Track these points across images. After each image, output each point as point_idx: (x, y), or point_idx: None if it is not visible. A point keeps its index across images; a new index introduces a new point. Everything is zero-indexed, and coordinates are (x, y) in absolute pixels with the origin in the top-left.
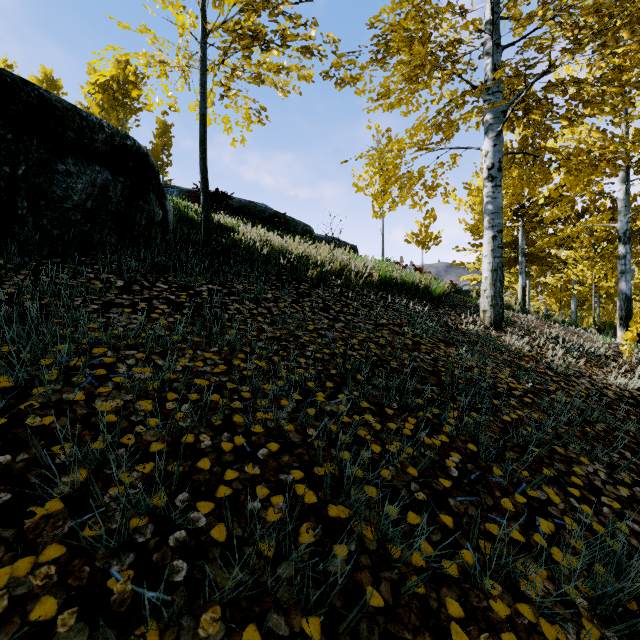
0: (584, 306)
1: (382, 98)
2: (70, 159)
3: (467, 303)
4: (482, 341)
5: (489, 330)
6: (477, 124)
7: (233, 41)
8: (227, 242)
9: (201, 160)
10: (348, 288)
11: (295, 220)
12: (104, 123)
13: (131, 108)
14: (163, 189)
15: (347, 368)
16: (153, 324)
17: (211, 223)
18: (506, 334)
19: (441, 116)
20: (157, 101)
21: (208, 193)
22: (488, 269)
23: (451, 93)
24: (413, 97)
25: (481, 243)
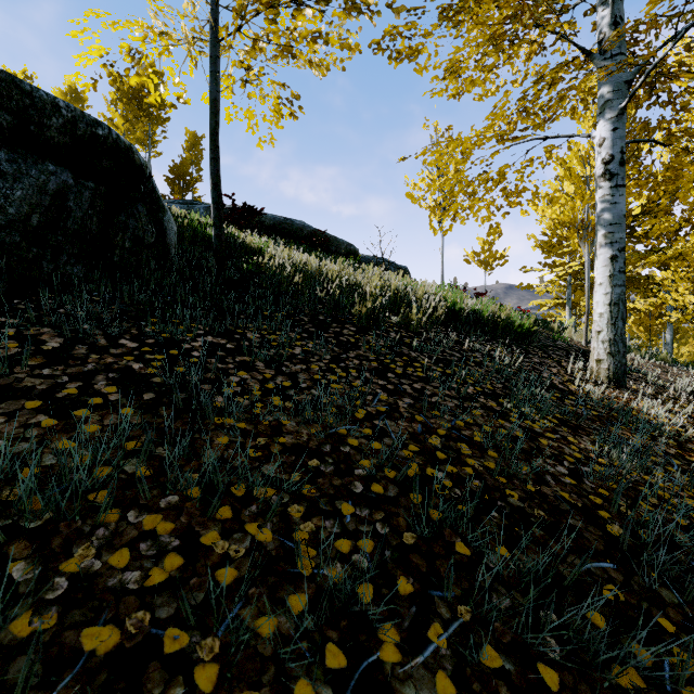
0: (677, 335)
1: (451, 76)
2: (4, 153)
3: (556, 341)
4: (614, 414)
5: (609, 389)
6: (571, 111)
7: (254, 1)
8: (249, 268)
9: (211, 160)
10: (408, 329)
11: (337, 239)
12: (60, 102)
13: (157, 118)
14: (159, 199)
15: (433, 519)
16: (67, 436)
17: (234, 244)
18: (638, 397)
19: (527, 100)
20: (162, 90)
21: (221, 204)
22: (604, 302)
23: (539, 70)
24: (493, 73)
25: (554, 262)
